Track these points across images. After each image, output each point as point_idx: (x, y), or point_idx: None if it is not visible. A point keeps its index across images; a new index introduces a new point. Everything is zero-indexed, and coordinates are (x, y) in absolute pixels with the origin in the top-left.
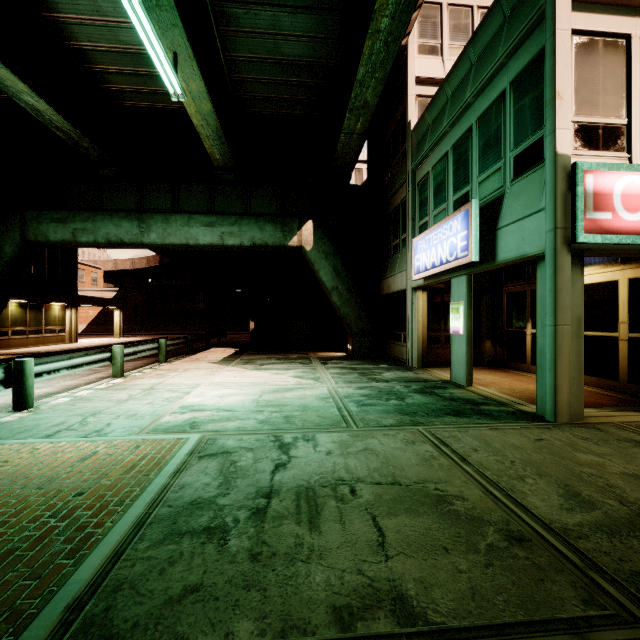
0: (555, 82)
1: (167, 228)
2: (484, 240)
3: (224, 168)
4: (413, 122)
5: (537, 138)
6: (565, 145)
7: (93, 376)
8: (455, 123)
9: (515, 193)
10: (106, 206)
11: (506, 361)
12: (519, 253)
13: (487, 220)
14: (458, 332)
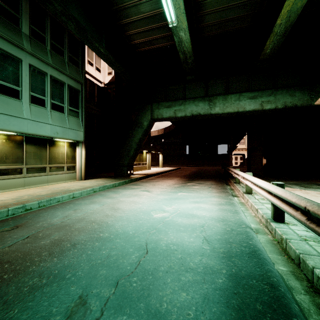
0: None
1: (225, 103)
2: None
3: (263, 60)
4: None
5: None
6: None
7: (215, 190)
8: None
9: None
10: (187, 96)
11: None
12: None
13: None
14: None
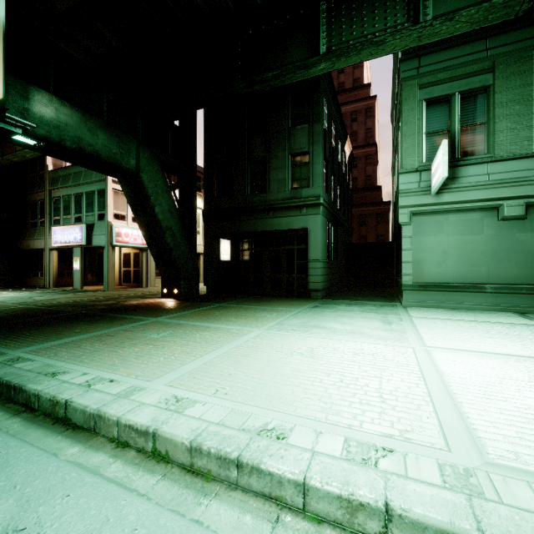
0: (108, 202)
1: None
2: (88, 237)
3: None
4: (50, 166)
5: (104, 212)
6: (111, 219)
7: None
8: (76, 186)
9: (98, 225)
10: None
11: (98, 282)
12: (99, 244)
13: (89, 230)
14: (77, 269)
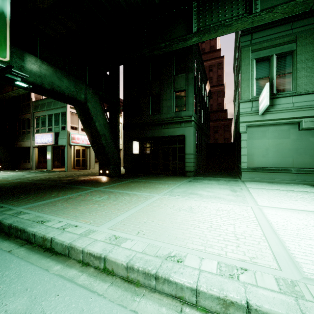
0: (67, 120)
1: None
2: (56, 140)
3: None
4: (33, 98)
5: (65, 125)
6: (69, 129)
7: None
8: (48, 110)
9: (61, 133)
10: None
11: (61, 166)
12: (62, 144)
13: (56, 136)
14: (49, 158)
